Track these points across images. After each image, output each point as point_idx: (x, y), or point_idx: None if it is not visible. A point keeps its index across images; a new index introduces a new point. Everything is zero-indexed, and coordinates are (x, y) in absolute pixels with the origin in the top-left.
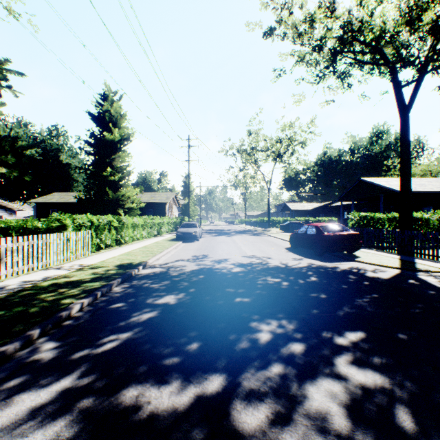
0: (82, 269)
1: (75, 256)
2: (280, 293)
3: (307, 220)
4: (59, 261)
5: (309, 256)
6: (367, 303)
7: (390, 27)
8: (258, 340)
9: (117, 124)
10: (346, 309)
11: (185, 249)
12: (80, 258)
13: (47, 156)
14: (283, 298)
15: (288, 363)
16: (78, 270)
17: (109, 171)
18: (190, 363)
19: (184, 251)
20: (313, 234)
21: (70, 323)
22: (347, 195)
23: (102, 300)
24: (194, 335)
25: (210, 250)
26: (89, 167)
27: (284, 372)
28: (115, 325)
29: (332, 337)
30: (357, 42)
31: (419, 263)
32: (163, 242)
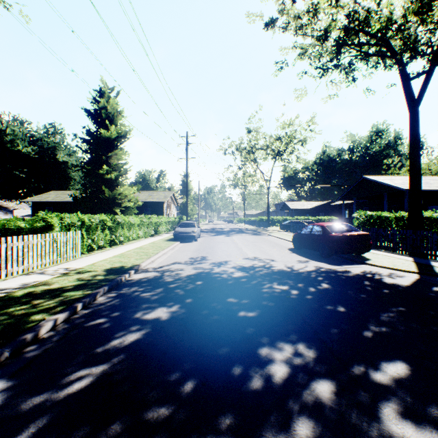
0: (67, 274)
1: (62, 258)
2: (291, 305)
3: (307, 219)
4: (44, 264)
5: (315, 257)
6: (396, 319)
7: (397, 19)
8: (271, 377)
9: (114, 121)
10: (373, 327)
11: (182, 250)
12: (68, 261)
13: (44, 154)
14: (295, 312)
15: (317, 418)
16: (61, 275)
17: (106, 169)
18: (181, 418)
19: (181, 252)
20: (318, 235)
21: (35, 349)
22: (349, 194)
23: (82, 314)
24: (189, 368)
25: (209, 251)
26: (84, 165)
27: (315, 437)
28: (90, 352)
29: (366, 371)
30: (363, 33)
31: (437, 267)
32: (160, 242)
